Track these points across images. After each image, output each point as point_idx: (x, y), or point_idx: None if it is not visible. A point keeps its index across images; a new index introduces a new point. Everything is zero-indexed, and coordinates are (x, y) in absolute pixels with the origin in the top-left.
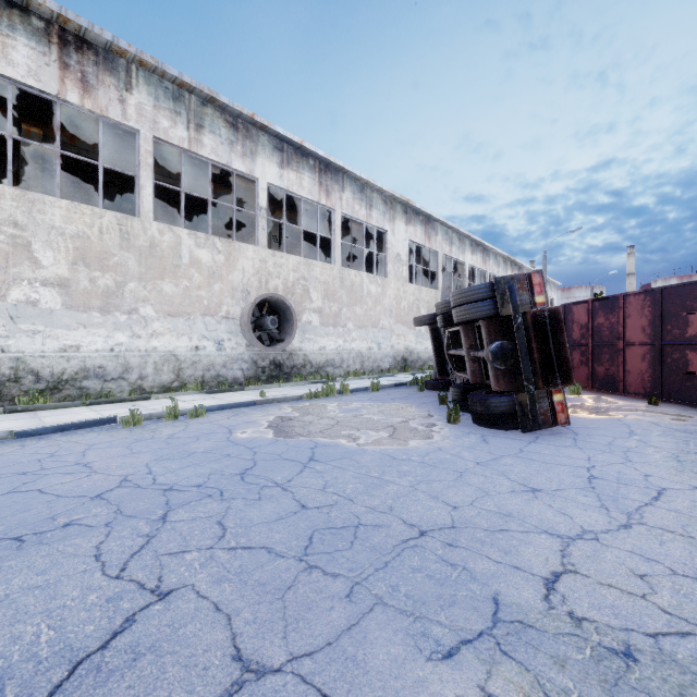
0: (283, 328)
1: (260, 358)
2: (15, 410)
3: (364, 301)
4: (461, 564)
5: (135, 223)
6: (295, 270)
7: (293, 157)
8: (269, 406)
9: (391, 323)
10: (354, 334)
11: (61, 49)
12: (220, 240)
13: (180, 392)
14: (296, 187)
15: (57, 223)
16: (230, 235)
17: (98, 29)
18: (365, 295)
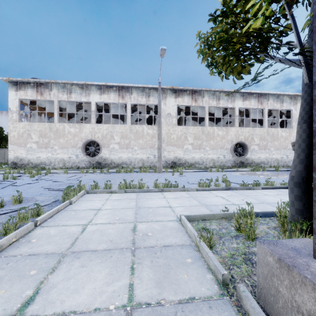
0: (244, 151)
1: (236, 160)
2: (186, 169)
3: (279, 139)
4: (263, 182)
5: (204, 128)
6: (248, 132)
7: (247, 96)
8: (239, 172)
9: None
10: (273, 152)
11: (191, 95)
12: (224, 128)
13: (215, 168)
14: (248, 105)
15: (191, 131)
16: (224, 118)
17: (198, 88)
18: (279, 137)
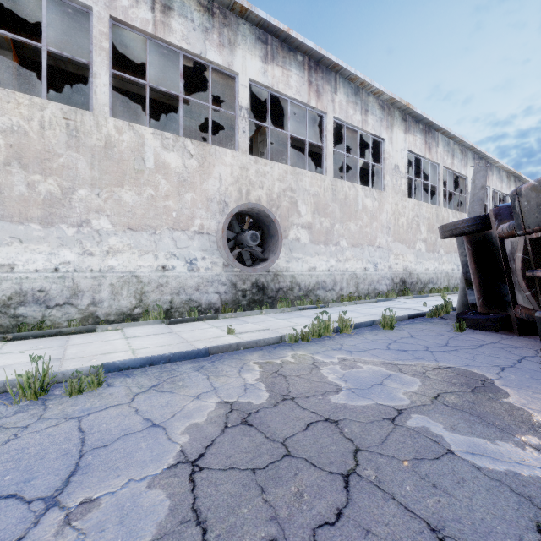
0: (267, 245)
1: (240, 280)
2: None
3: (358, 216)
4: None
5: (86, 118)
6: (281, 180)
7: (278, 51)
8: (227, 360)
9: (388, 242)
10: (348, 253)
11: None
12: (192, 142)
13: (135, 322)
14: (282, 86)
15: None
16: None
17: None
18: (360, 210)
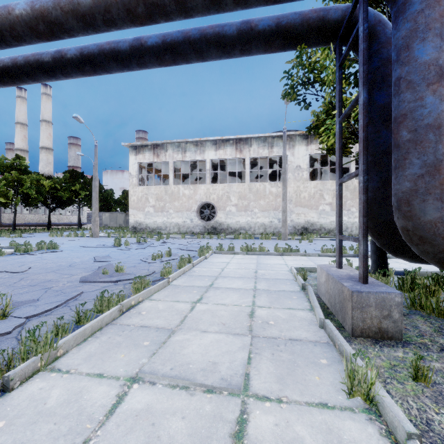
0: None
1: None
2: (322, 237)
3: None
4: None
5: (349, 182)
6: None
7: None
8: None
9: None
10: None
11: None
12: None
13: None
14: None
15: (329, 187)
16: None
17: None
18: None
